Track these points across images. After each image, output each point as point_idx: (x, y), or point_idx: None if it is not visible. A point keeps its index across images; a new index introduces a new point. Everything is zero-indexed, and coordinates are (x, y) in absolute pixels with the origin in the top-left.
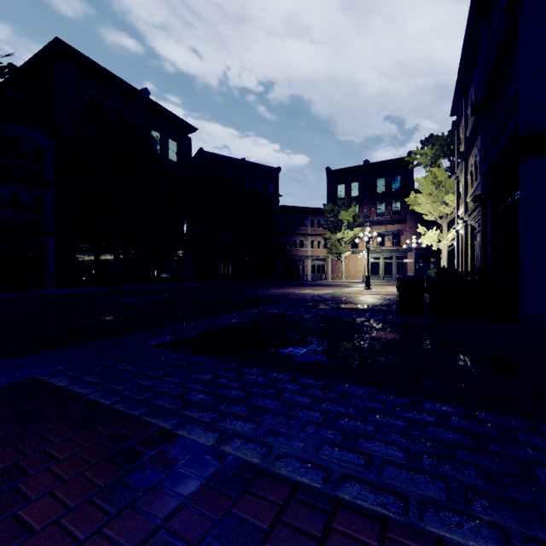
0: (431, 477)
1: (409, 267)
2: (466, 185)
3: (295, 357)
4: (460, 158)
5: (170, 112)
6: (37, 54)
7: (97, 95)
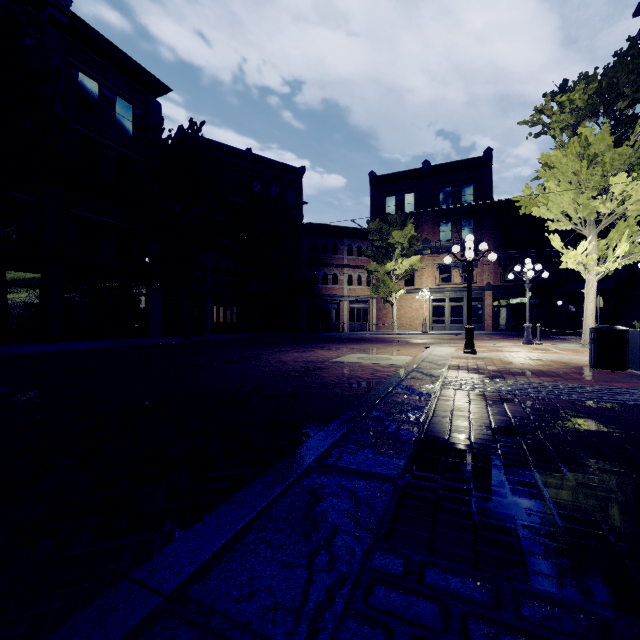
0: None
1: (487, 312)
2: None
3: None
4: None
5: (116, 47)
6: None
7: None
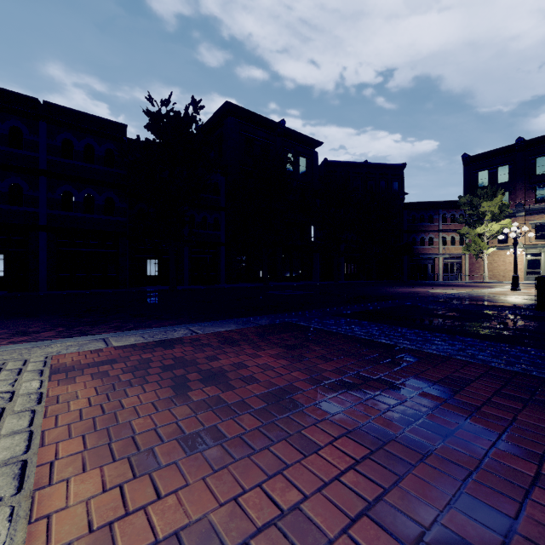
0: (501, 360)
1: None
2: None
3: (429, 326)
4: None
5: (300, 134)
6: (213, 115)
7: (250, 135)
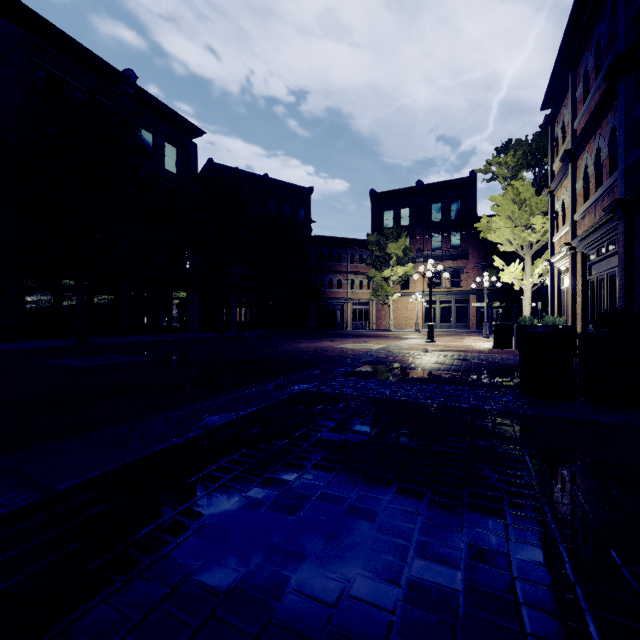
0: None
1: (472, 313)
2: (573, 197)
3: None
4: (564, 160)
5: (166, 106)
6: None
7: (58, 72)
